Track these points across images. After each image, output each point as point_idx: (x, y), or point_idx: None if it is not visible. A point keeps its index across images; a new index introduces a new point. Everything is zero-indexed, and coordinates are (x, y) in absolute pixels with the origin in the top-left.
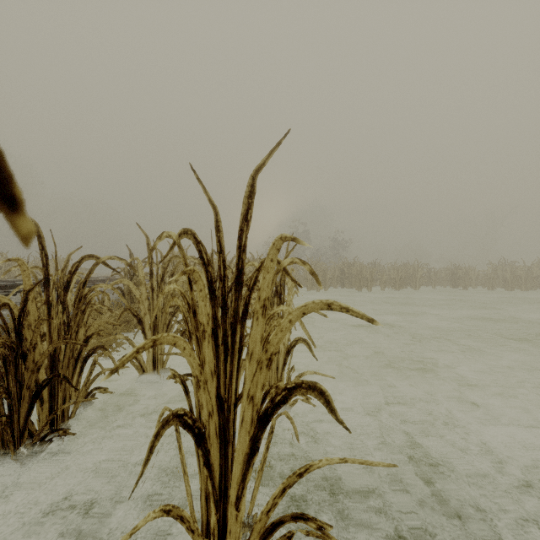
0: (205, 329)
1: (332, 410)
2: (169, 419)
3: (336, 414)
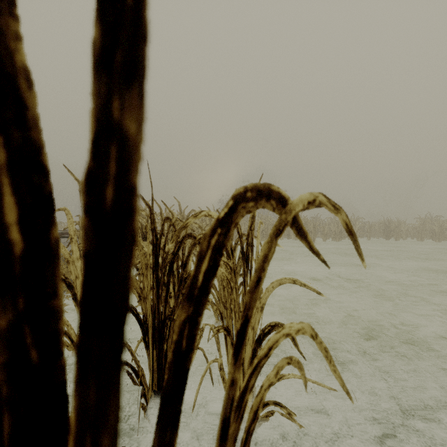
0: None
1: None
2: None
3: None
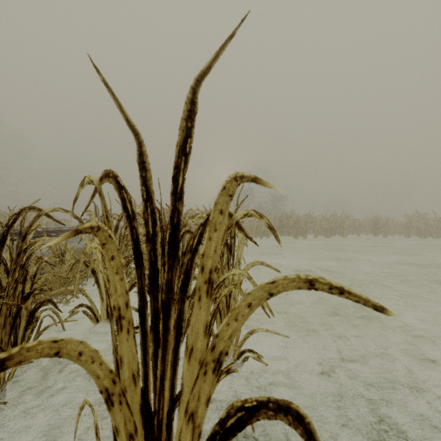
0: (121, 314)
1: None
2: None
3: None
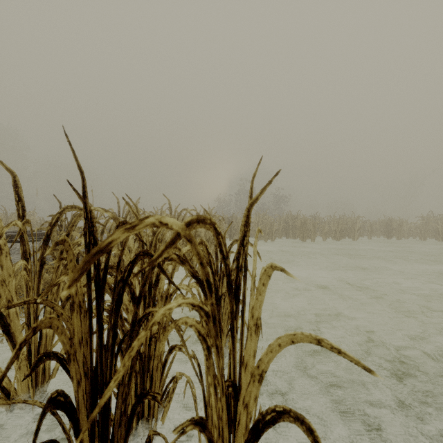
0: None
1: None
2: None
3: None
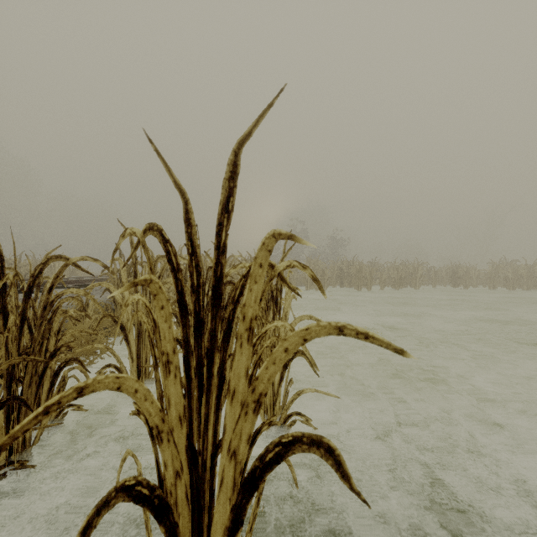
0: (170, 359)
1: (344, 476)
2: (109, 498)
3: (350, 482)
